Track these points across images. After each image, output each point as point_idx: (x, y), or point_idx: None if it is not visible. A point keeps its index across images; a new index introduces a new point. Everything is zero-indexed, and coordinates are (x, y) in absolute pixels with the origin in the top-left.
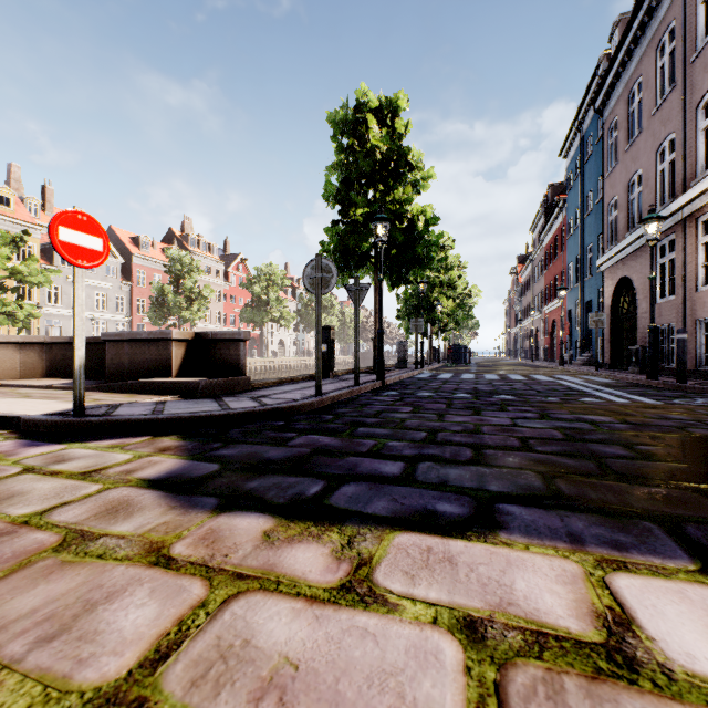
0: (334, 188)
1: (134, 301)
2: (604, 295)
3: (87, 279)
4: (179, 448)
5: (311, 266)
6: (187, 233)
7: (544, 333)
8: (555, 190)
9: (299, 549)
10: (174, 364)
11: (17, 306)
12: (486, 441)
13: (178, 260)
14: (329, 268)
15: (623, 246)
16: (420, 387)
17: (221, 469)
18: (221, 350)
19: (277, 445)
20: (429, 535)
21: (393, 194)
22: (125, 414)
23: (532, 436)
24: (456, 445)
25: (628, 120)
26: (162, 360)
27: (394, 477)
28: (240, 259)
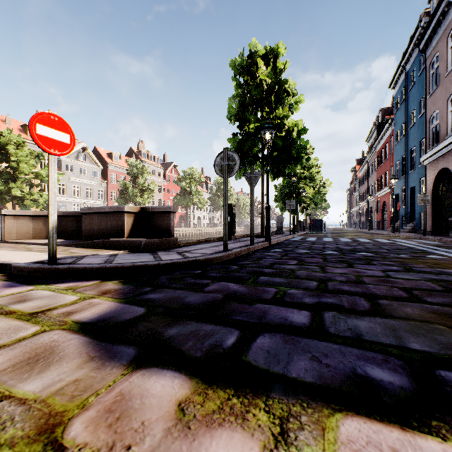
0: (234, 110)
1: (109, 192)
2: (426, 182)
3: (81, 179)
4: (117, 291)
5: (220, 157)
6: (141, 150)
7: (377, 211)
8: (385, 113)
9: (220, 440)
10: (126, 229)
11: (39, 196)
12: (373, 291)
13: (135, 166)
14: (233, 158)
15: (444, 145)
16: (297, 246)
17: (146, 313)
18: (158, 219)
19: (195, 290)
20: (383, 424)
21: (275, 112)
22: (85, 263)
23: (412, 287)
24: (348, 294)
25: (447, 53)
26: (118, 226)
27: (305, 328)
28: (173, 165)
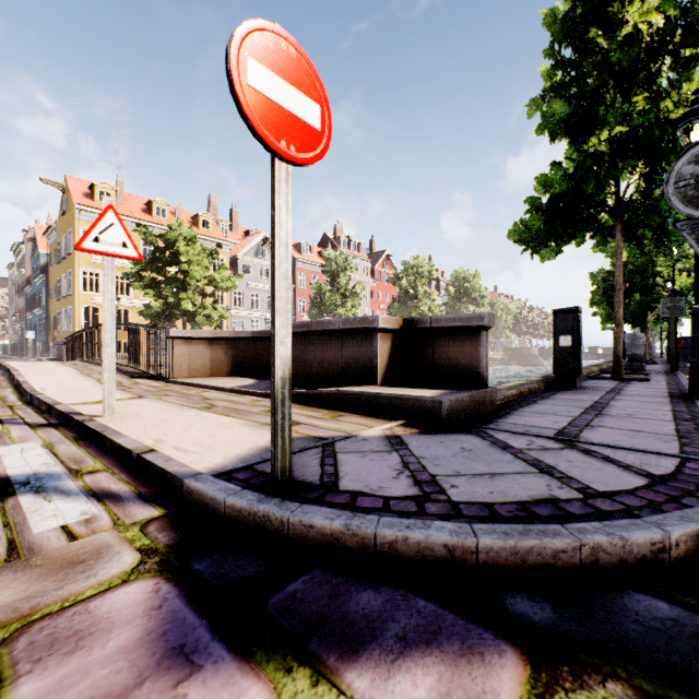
0: (566, 108)
1: (296, 302)
2: None
3: (262, 284)
4: None
5: (691, 157)
6: (339, 236)
7: None
8: None
9: None
10: (378, 365)
11: (212, 309)
12: None
13: (333, 260)
14: None
15: None
16: None
17: None
18: (445, 344)
19: None
20: None
21: (675, 92)
22: (367, 490)
23: None
24: None
25: None
26: (361, 359)
27: None
28: (385, 256)
